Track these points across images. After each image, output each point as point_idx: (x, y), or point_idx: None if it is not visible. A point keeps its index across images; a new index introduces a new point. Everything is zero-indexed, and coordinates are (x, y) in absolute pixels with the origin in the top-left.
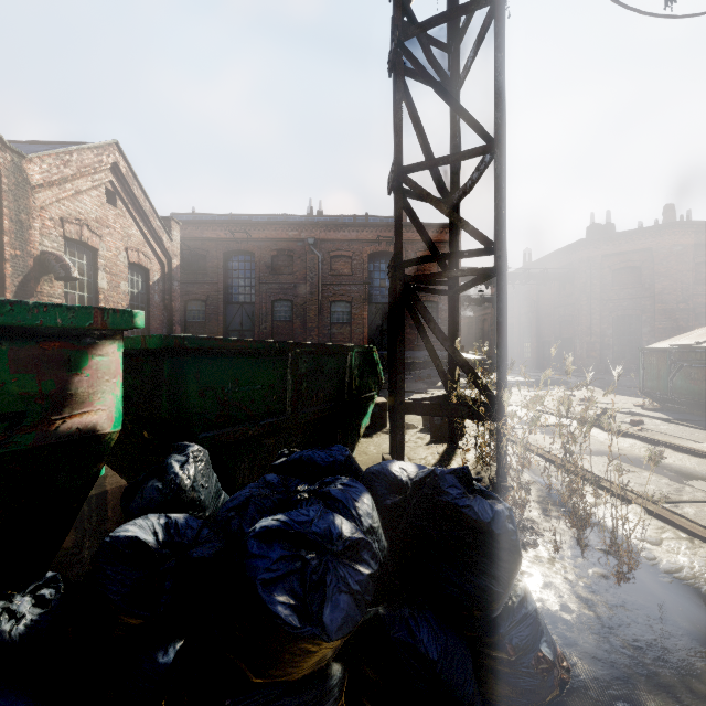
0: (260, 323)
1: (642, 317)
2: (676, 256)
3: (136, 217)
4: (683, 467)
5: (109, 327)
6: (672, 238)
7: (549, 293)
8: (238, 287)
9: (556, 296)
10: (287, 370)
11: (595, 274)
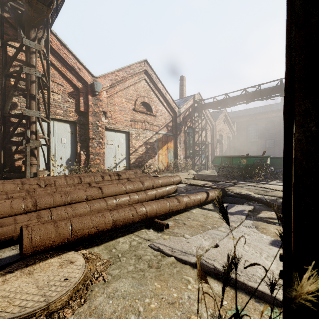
0: (260, 148)
1: None
2: None
3: (228, 125)
4: None
5: (269, 156)
6: None
7: None
8: (251, 136)
9: None
10: (281, 160)
11: None
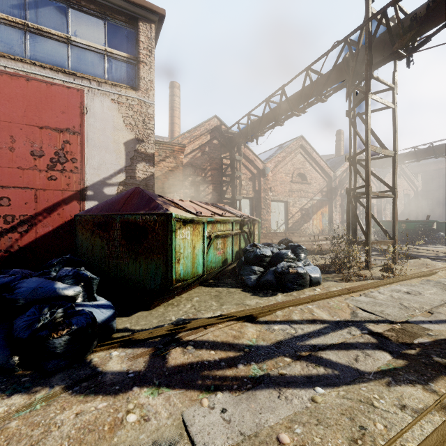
0: None
1: None
2: None
3: (405, 179)
4: None
5: (435, 221)
6: None
7: None
8: None
9: None
10: None
11: None
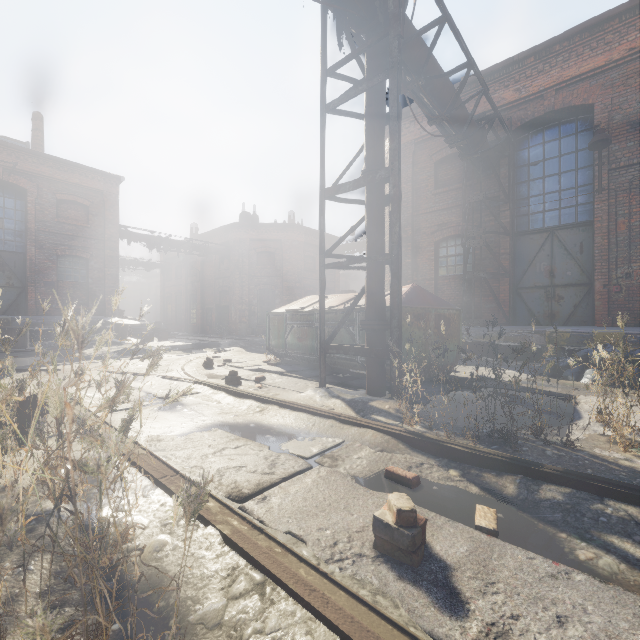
0: None
1: (276, 291)
2: (295, 249)
3: None
4: (284, 425)
5: None
6: (293, 235)
7: (212, 266)
8: None
9: (217, 268)
10: None
11: (245, 253)
